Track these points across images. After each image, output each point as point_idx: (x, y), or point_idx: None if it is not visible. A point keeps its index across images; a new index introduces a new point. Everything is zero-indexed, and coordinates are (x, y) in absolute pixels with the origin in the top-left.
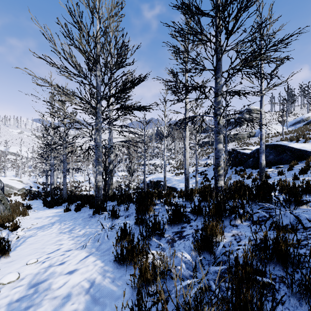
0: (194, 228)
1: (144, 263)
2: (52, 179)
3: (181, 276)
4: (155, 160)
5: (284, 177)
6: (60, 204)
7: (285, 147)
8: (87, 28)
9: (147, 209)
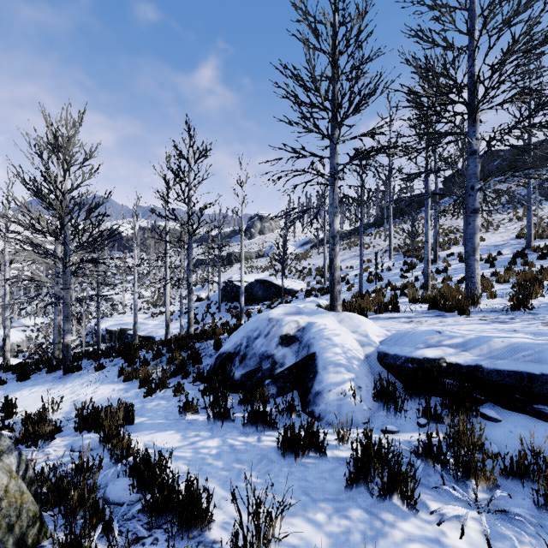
0: (168, 357)
1: (144, 371)
2: None
3: (161, 371)
4: (110, 289)
5: None
6: None
7: (271, 283)
8: (63, 192)
9: (135, 355)
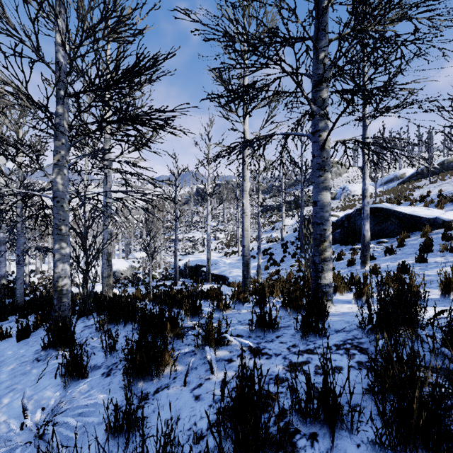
0: None
1: None
2: (2, 267)
3: None
4: (194, 232)
5: (397, 257)
6: (3, 318)
7: (388, 212)
8: None
9: (156, 363)
